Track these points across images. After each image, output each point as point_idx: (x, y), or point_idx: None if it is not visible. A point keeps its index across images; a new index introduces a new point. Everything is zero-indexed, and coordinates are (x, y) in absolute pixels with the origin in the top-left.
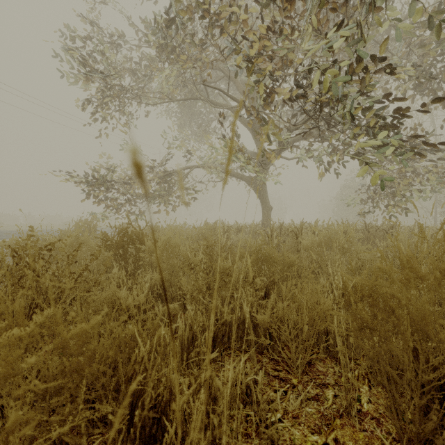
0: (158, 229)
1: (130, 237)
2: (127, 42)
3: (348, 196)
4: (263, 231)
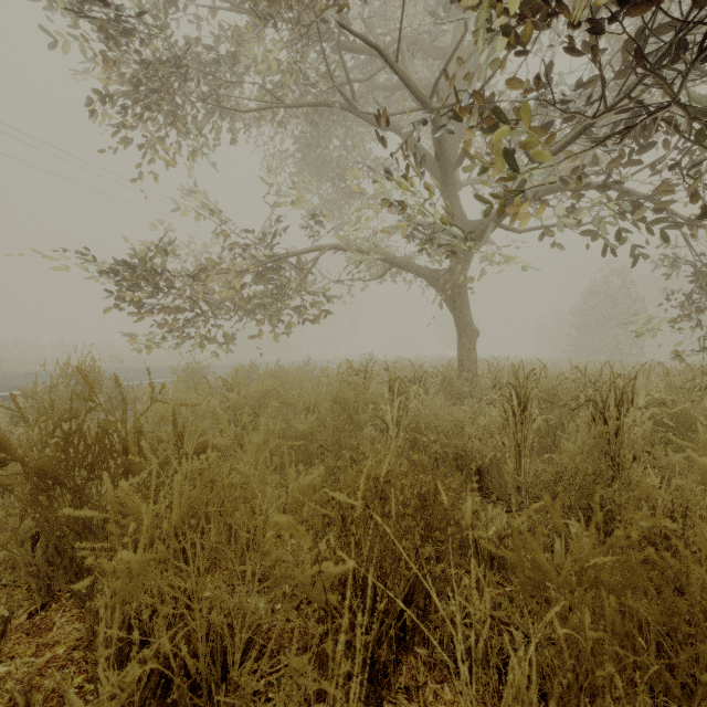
0: (239, 384)
1: (96, 443)
2: (190, 1)
3: (597, 309)
4: (499, 396)
